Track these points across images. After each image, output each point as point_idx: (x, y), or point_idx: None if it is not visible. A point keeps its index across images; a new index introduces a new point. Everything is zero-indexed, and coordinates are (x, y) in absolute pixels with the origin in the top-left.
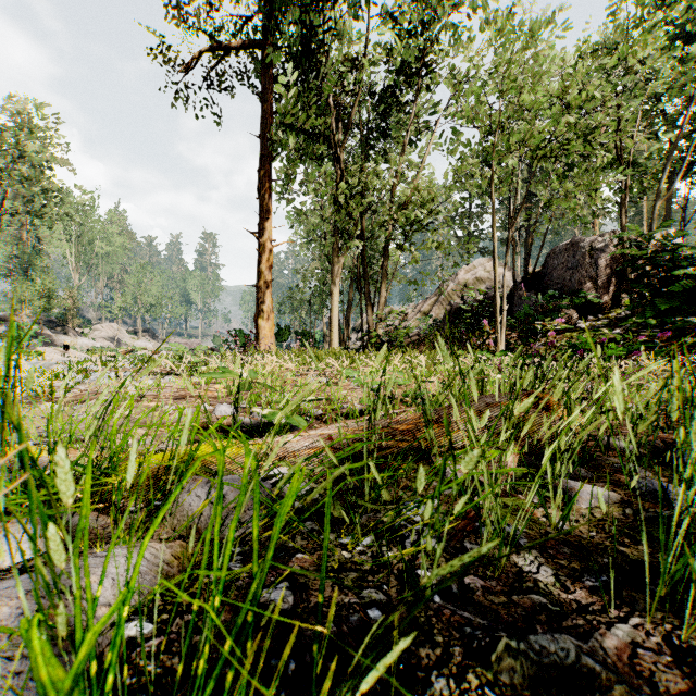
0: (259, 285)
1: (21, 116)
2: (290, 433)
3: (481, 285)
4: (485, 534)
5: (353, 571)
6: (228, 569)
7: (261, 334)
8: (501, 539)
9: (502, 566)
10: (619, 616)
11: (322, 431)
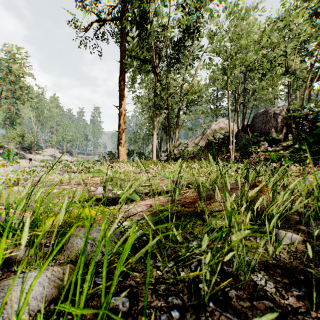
0: (119, 131)
1: (10, 53)
2: (132, 202)
3: (222, 131)
4: (235, 262)
5: (163, 284)
6: (94, 282)
7: (120, 153)
8: (246, 268)
9: (246, 281)
10: (317, 316)
11: (147, 202)
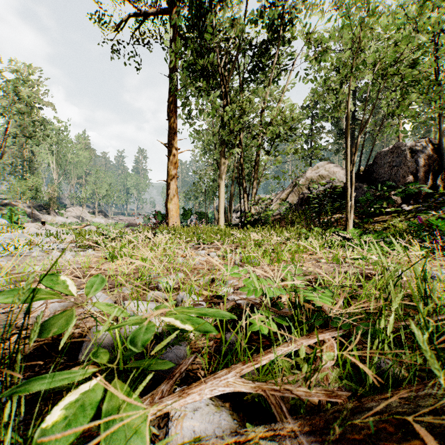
0: (168, 180)
1: (22, 75)
2: None
3: (322, 180)
4: None
5: None
6: None
7: (170, 214)
8: None
9: None
10: None
11: None
